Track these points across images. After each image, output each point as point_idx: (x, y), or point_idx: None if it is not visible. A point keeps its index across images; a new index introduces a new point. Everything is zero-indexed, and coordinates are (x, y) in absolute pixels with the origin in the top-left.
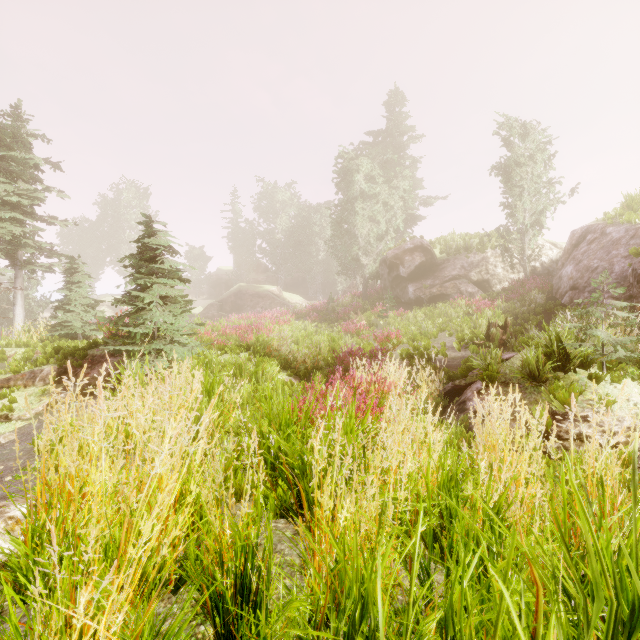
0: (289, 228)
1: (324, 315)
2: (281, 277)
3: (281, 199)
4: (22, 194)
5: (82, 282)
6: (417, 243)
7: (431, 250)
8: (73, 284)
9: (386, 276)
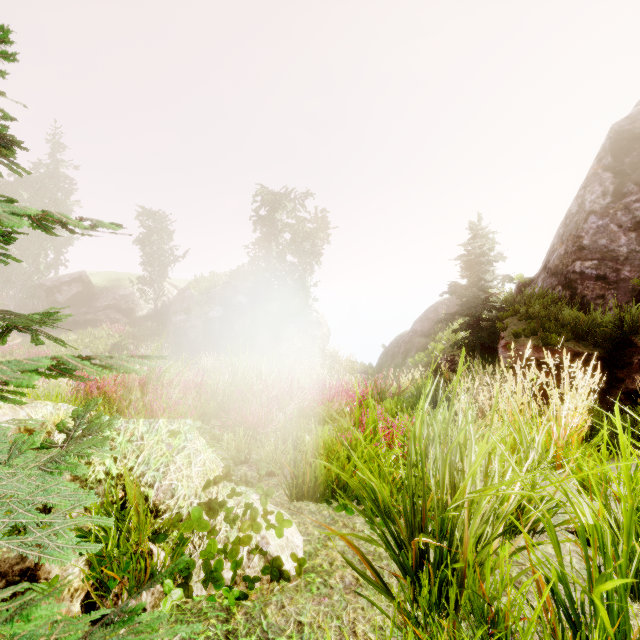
0: None
1: None
2: None
3: None
4: None
5: None
6: (75, 276)
7: (88, 282)
8: None
9: (44, 299)
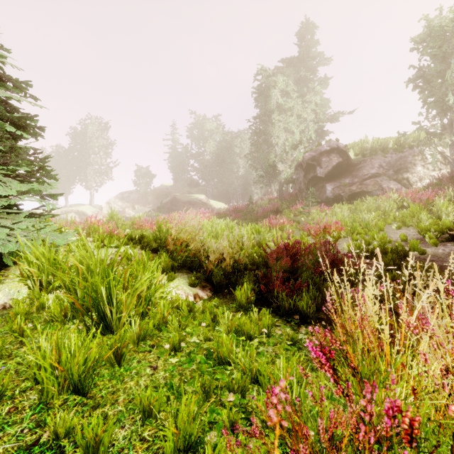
0: (215, 151)
1: (244, 215)
2: (209, 190)
3: (209, 128)
4: None
5: None
6: (333, 145)
7: (347, 152)
8: None
9: (301, 179)
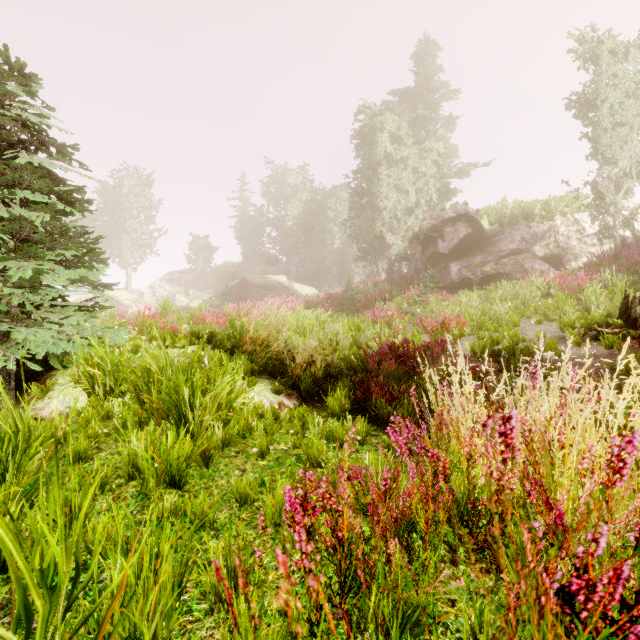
0: (301, 215)
1: (341, 304)
2: (292, 269)
3: (292, 183)
4: None
5: None
6: (460, 211)
7: (478, 220)
8: None
9: (418, 256)
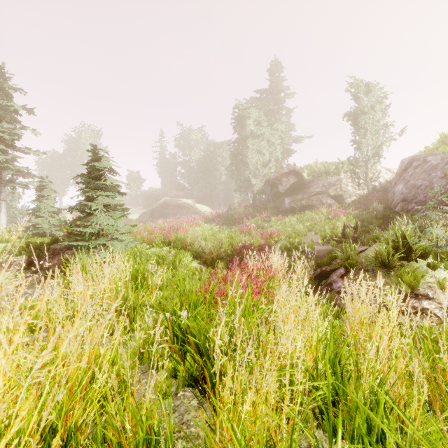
0: (200, 159)
1: (225, 220)
2: (194, 193)
3: (194, 138)
4: (5, 131)
5: (49, 195)
6: (291, 169)
7: (301, 174)
8: (43, 197)
9: (269, 192)
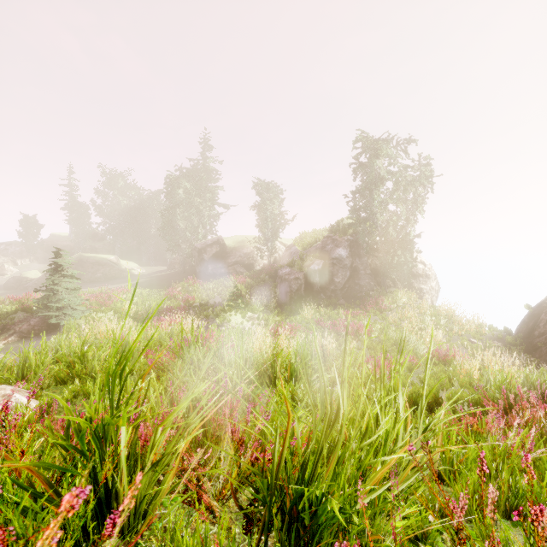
0: (125, 207)
1: (155, 282)
2: (118, 246)
3: (118, 182)
4: None
5: None
6: (215, 240)
7: (223, 244)
8: None
9: (197, 257)
